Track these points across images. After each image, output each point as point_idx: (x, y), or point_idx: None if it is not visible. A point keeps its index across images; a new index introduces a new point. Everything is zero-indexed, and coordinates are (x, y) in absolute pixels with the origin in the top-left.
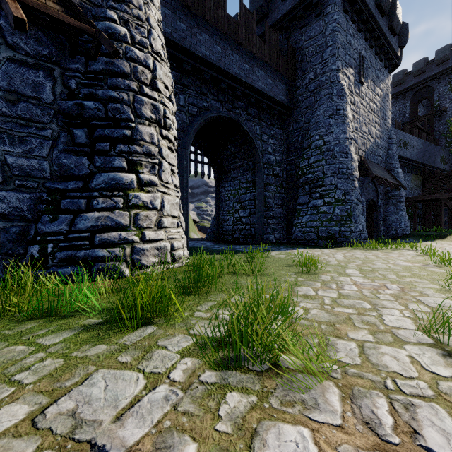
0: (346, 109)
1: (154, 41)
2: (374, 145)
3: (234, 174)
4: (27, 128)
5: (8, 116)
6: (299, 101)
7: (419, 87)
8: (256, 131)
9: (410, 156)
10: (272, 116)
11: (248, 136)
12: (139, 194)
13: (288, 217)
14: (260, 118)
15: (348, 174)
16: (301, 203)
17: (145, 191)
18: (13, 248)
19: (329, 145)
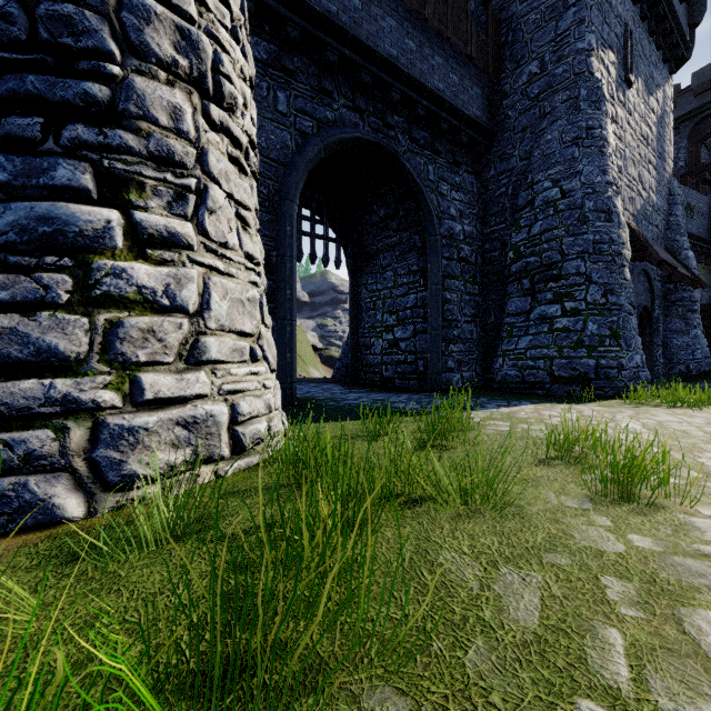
0: (606, 126)
1: None
2: (647, 205)
3: (383, 259)
4: None
5: None
6: (509, 119)
7: (703, 115)
8: (427, 173)
9: (698, 231)
10: (457, 148)
11: (414, 183)
12: (128, 266)
13: (486, 340)
14: (435, 149)
15: (613, 253)
16: (513, 312)
17: (151, 261)
18: None
19: (573, 198)
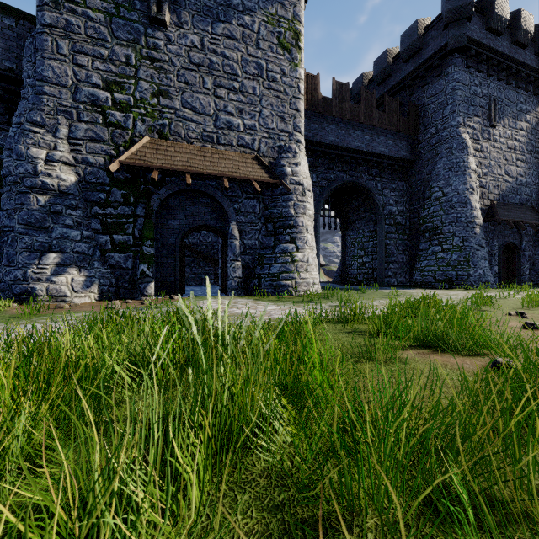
0: (467, 160)
1: (303, 167)
2: (515, 185)
3: (358, 224)
4: (251, 227)
5: (244, 223)
6: (421, 154)
7: None
8: (376, 188)
9: None
10: (393, 172)
11: (369, 194)
12: (297, 254)
13: (411, 262)
14: (380, 176)
15: (467, 222)
16: (421, 249)
17: (299, 252)
18: (246, 280)
19: (447, 197)
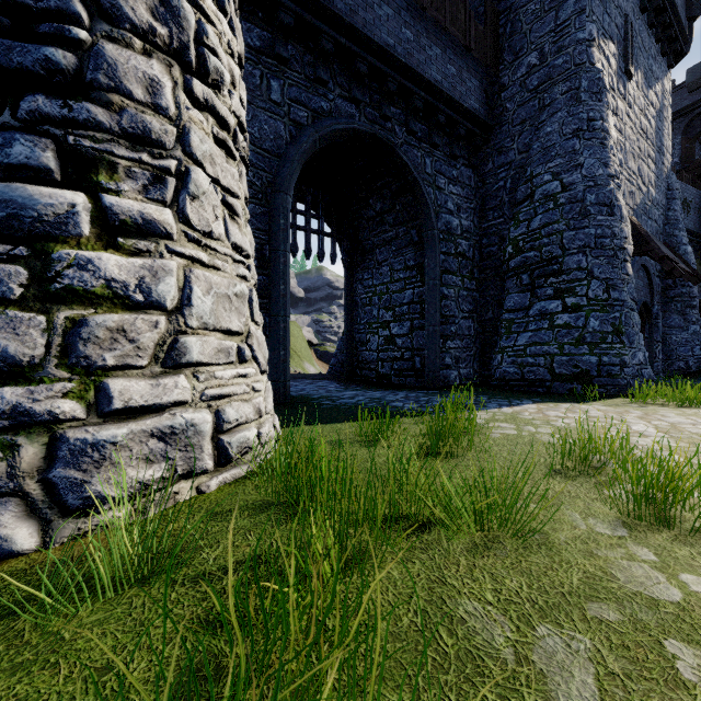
0: (607, 118)
1: None
2: (647, 199)
3: (380, 254)
4: None
5: None
6: (507, 111)
7: (698, 111)
8: (424, 167)
9: (694, 226)
10: (454, 141)
11: (411, 176)
12: (94, 256)
13: (484, 337)
14: (432, 142)
15: (615, 247)
16: (512, 307)
17: (124, 251)
18: None
19: (574, 191)
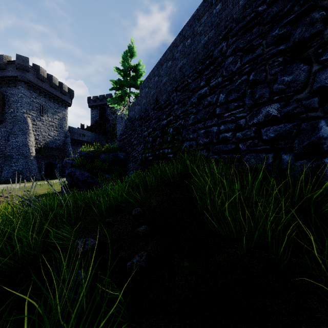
0: (28, 128)
1: None
2: (53, 139)
3: None
4: None
5: None
6: (7, 119)
7: (102, 106)
8: None
9: (87, 140)
10: None
11: None
12: None
13: (1, 170)
14: None
15: (27, 154)
16: (6, 164)
17: None
18: None
19: (18, 143)
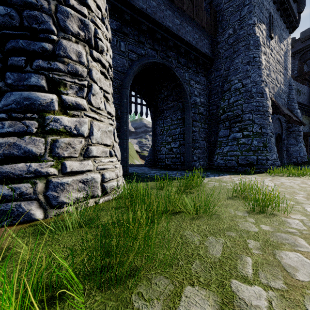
0: (261, 56)
1: None
2: (280, 90)
3: (166, 113)
4: None
5: None
6: (220, 53)
7: (305, 50)
8: (184, 77)
9: (302, 101)
10: (197, 66)
11: (179, 81)
12: (60, 117)
13: (210, 148)
14: (188, 66)
15: (264, 111)
16: (222, 136)
17: (69, 115)
18: None
19: (247, 87)
